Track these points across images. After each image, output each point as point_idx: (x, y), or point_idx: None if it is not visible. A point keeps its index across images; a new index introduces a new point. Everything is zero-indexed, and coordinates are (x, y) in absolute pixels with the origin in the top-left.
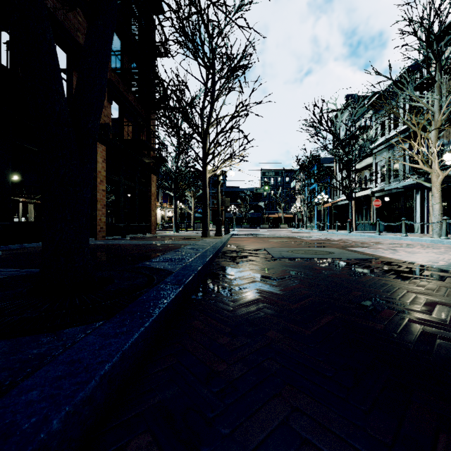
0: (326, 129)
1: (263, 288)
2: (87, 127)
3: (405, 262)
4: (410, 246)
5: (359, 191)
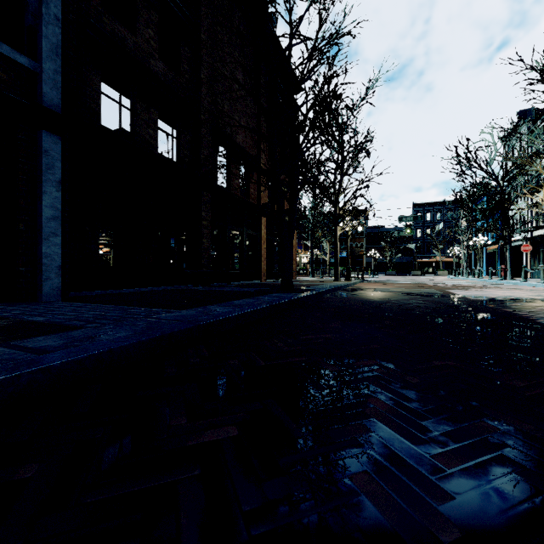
0: (475, 166)
1: (351, 296)
2: (291, 242)
3: (454, 294)
4: (510, 290)
5: (534, 229)
